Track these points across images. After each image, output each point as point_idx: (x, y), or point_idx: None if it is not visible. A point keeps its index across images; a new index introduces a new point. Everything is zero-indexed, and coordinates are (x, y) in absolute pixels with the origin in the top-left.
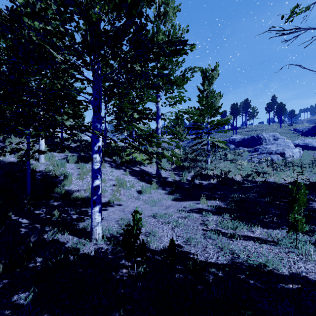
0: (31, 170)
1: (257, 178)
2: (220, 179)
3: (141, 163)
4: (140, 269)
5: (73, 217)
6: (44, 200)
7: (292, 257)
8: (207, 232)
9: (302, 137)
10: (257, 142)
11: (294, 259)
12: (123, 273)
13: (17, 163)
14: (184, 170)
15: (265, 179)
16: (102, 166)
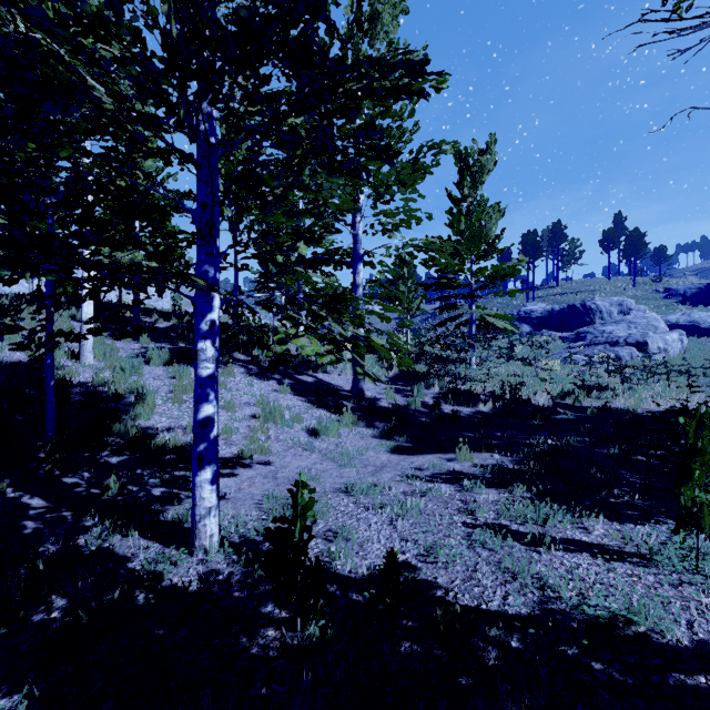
0: (60, 381)
1: (586, 402)
2: (501, 403)
3: (319, 365)
4: (312, 630)
5: (155, 493)
6: (86, 452)
7: (690, 597)
8: (476, 530)
9: (685, 306)
10: (582, 318)
11: (698, 604)
12: (267, 639)
13: (29, 366)
14: (418, 382)
15: (605, 403)
16: (228, 373)
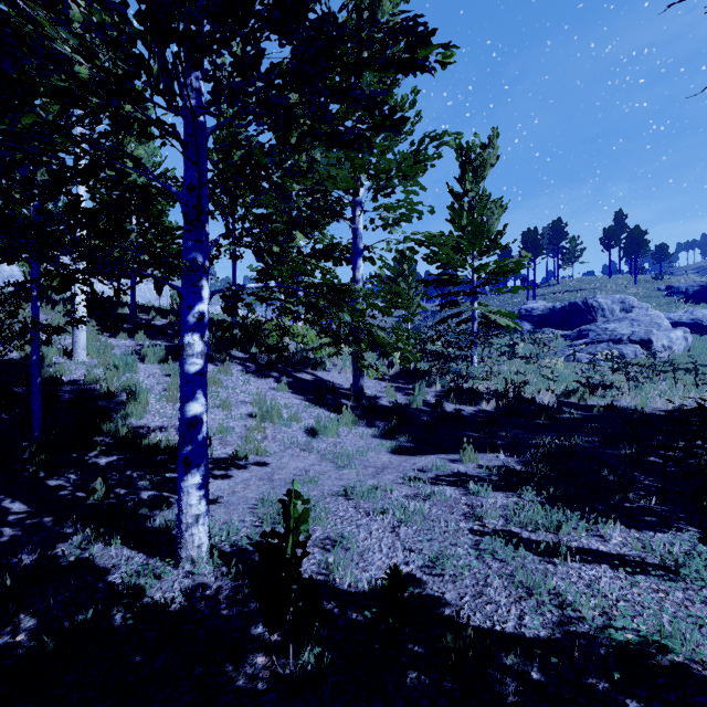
0: (50, 379)
1: (591, 400)
2: (504, 401)
3: (318, 363)
4: (306, 657)
5: (143, 496)
6: (74, 453)
7: None
8: (484, 538)
9: (687, 304)
10: (584, 316)
11: None
12: (256, 668)
13: (20, 363)
14: (419, 380)
15: (611, 401)
16: (225, 370)
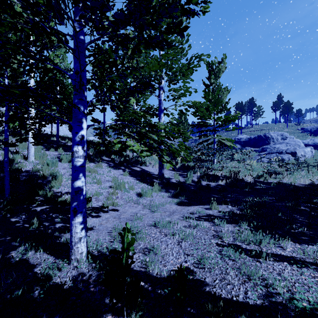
0: (16, 170)
1: (269, 180)
2: (229, 180)
3: (143, 162)
4: (133, 317)
5: (57, 226)
6: (25, 205)
7: None
8: (223, 248)
9: (311, 136)
10: (264, 141)
11: None
12: None
13: (2, 162)
14: (189, 170)
15: (279, 180)
16: (99, 166)
